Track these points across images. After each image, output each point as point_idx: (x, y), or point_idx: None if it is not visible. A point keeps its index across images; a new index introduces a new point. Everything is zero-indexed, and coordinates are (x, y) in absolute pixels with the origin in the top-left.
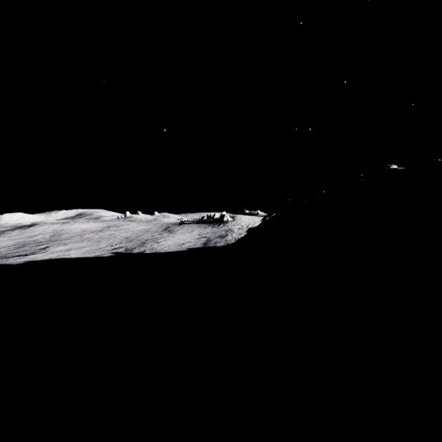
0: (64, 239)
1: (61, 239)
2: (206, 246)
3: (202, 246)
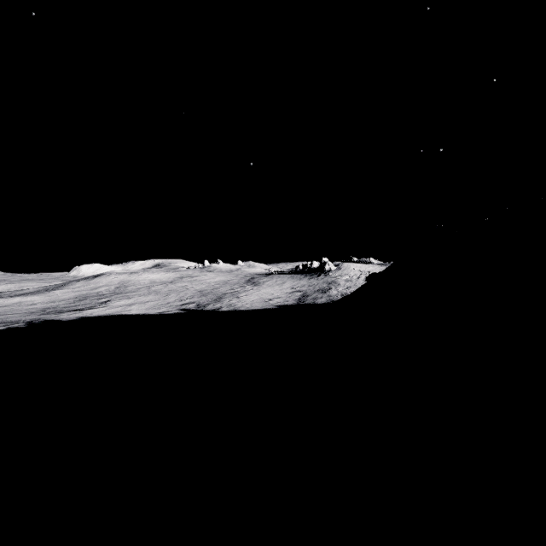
0: (129, 292)
1: (126, 291)
2: (302, 303)
3: (296, 303)
